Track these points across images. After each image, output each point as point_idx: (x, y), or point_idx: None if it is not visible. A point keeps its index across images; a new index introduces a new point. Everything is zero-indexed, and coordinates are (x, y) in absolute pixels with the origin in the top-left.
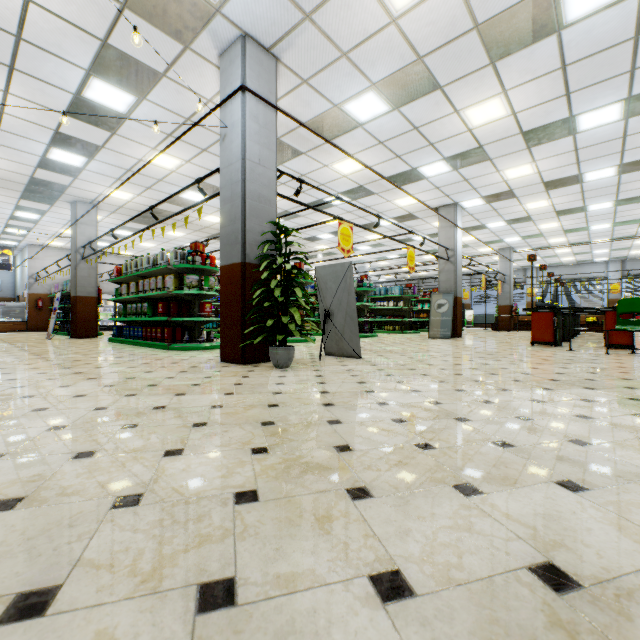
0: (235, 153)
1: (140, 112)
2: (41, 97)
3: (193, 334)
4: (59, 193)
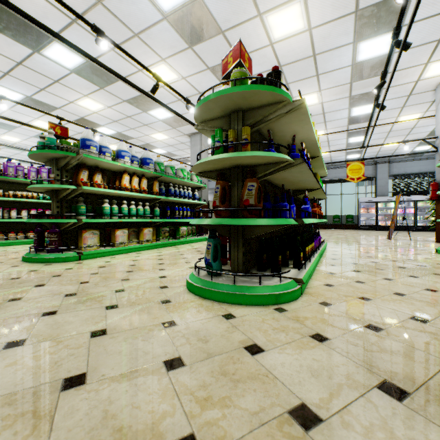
0: None
1: None
2: None
3: None
4: None
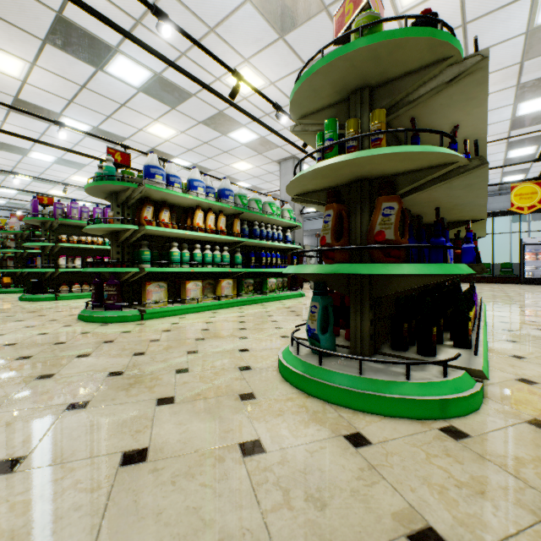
0: None
1: None
2: None
3: None
4: None
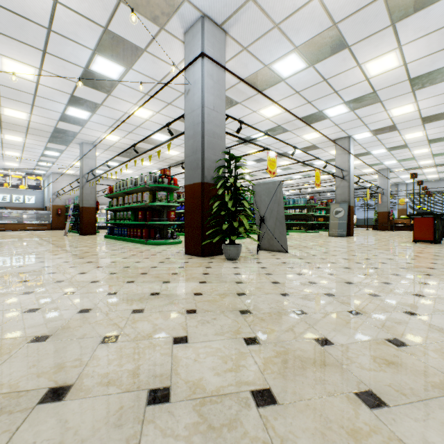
0: (196, 102)
1: (127, 78)
2: (63, 71)
3: (162, 233)
4: (72, 138)
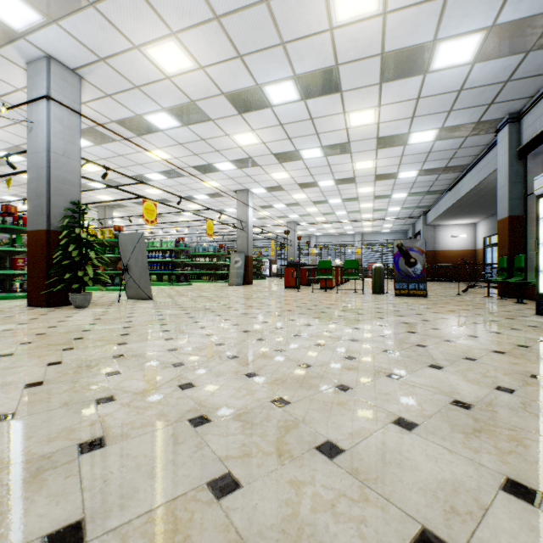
0: (41, 145)
1: None
2: None
3: (4, 285)
4: None
